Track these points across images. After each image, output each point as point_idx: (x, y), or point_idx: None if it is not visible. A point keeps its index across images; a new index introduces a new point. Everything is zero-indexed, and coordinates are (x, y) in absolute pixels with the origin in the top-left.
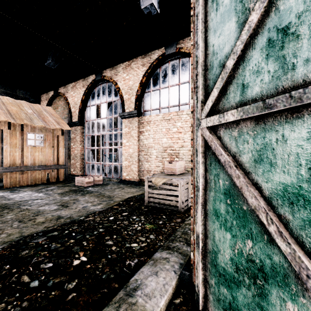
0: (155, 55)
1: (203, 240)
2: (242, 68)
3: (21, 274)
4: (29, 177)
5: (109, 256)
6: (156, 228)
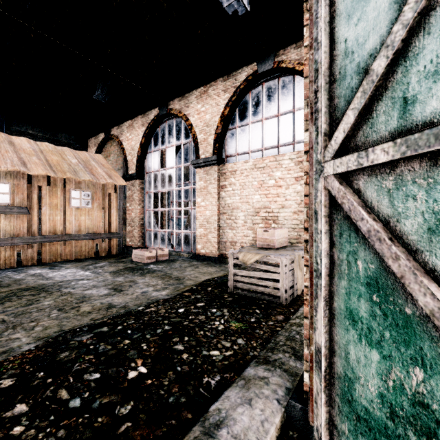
0: (242, 74)
1: (328, 357)
2: (402, 70)
3: (58, 386)
4: (73, 249)
5: (178, 369)
6: (246, 328)
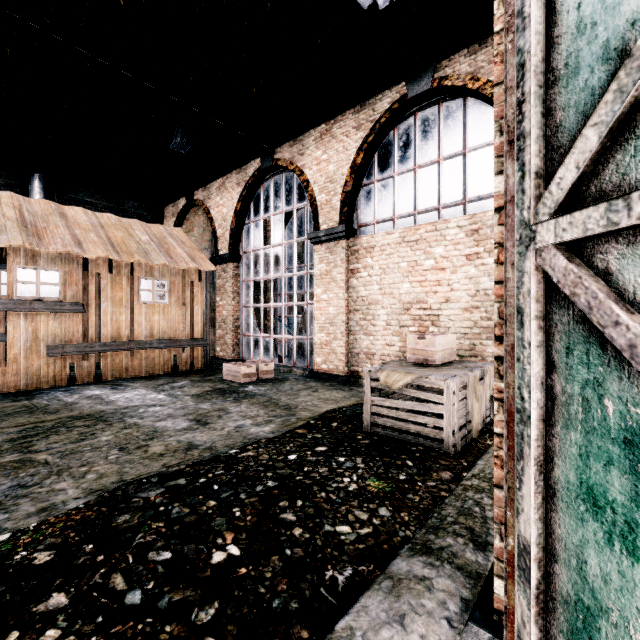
0: (384, 102)
1: (542, 562)
2: None
3: (112, 569)
4: (143, 361)
5: (288, 552)
6: (392, 490)
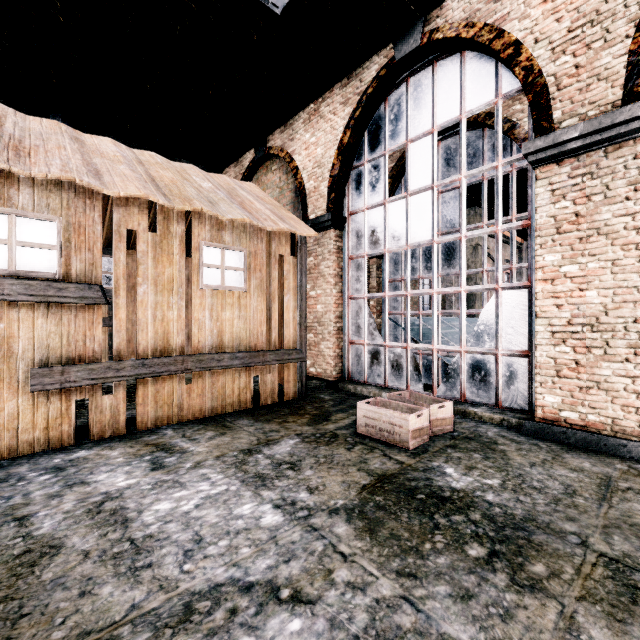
0: None
1: None
2: None
3: None
4: (206, 390)
5: None
6: None
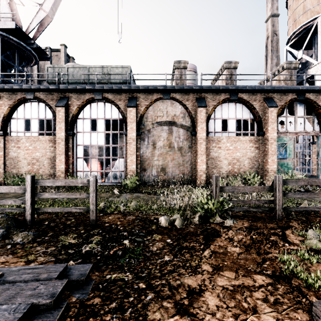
0: None
1: (317, 175)
2: (318, 155)
3: None
4: None
5: None
6: None
